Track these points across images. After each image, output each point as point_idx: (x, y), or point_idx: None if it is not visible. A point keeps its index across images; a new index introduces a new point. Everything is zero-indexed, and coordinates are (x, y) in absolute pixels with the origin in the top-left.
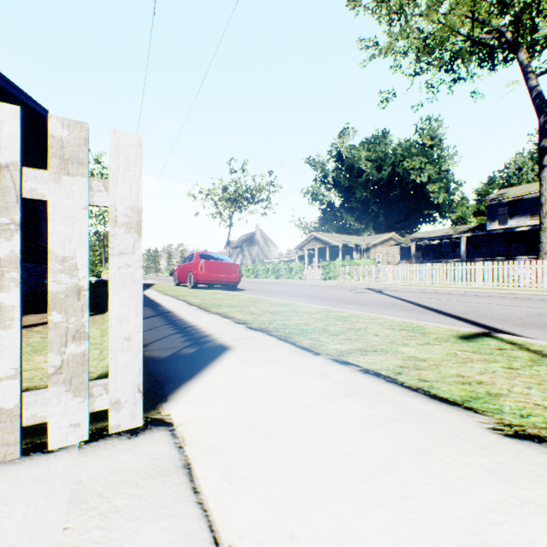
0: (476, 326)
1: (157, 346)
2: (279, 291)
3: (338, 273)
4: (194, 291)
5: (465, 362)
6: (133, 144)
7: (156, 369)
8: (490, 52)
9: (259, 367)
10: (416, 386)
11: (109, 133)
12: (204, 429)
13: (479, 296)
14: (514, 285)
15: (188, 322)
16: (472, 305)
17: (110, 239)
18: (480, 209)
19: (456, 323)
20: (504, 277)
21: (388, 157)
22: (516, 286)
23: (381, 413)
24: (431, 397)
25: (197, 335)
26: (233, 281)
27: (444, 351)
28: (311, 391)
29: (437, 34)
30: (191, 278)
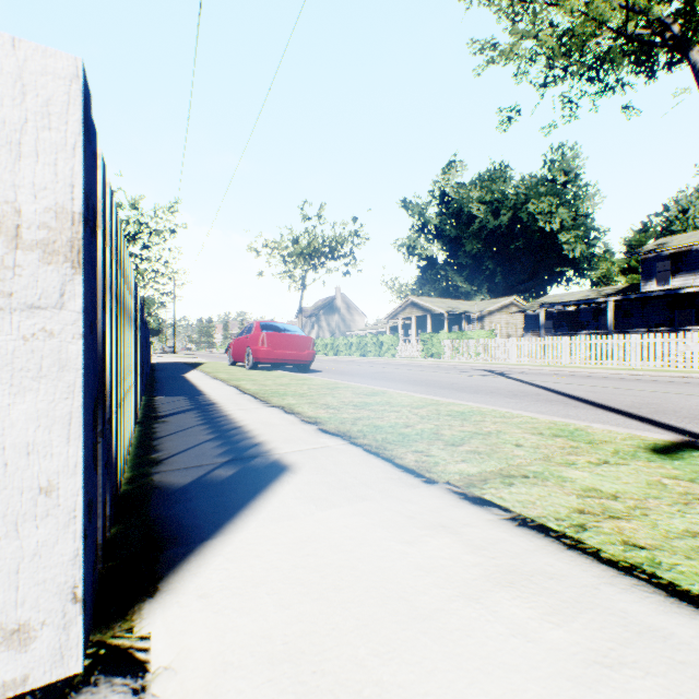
0: (659, 427)
1: (177, 464)
2: (365, 372)
3: (443, 350)
4: (252, 374)
5: (689, 503)
6: (60, 75)
7: (160, 512)
8: (648, 53)
9: (334, 509)
10: (627, 561)
11: (1, 44)
12: (209, 689)
13: (641, 380)
14: (685, 366)
15: (234, 421)
16: (638, 394)
17: (3, 276)
18: (631, 265)
19: (628, 423)
20: (672, 354)
21: (508, 198)
22: (689, 367)
23: (584, 640)
24: (668, 593)
25: (243, 443)
26: (305, 360)
27: (641, 478)
28: (430, 572)
29: (576, 30)
30: (249, 355)
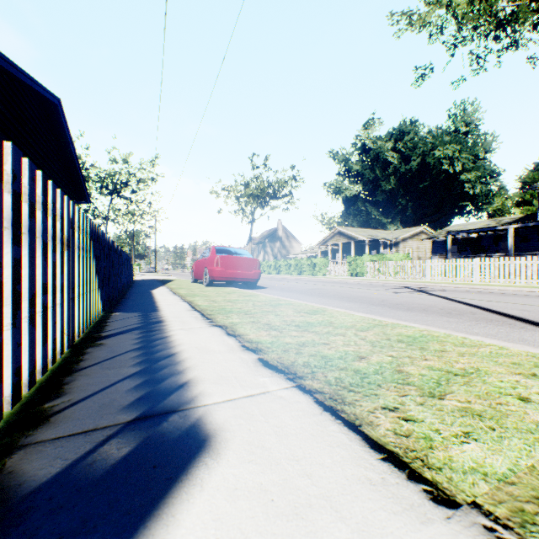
0: None
1: (63, 425)
2: (303, 289)
3: (366, 269)
4: (208, 290)
5: None
6: None
7: None
8: None
9: None
10: None
11: None
12: None
13: None
14: None
15: (171, 345)
16: None
17: None
18: (525, 199)
19: None
20: None
21: (417, 147)
22: None
23: None
24: None
25: (166, 383)
26: (252, 278)
27: None
28: None
29: None
30: (206, 274)
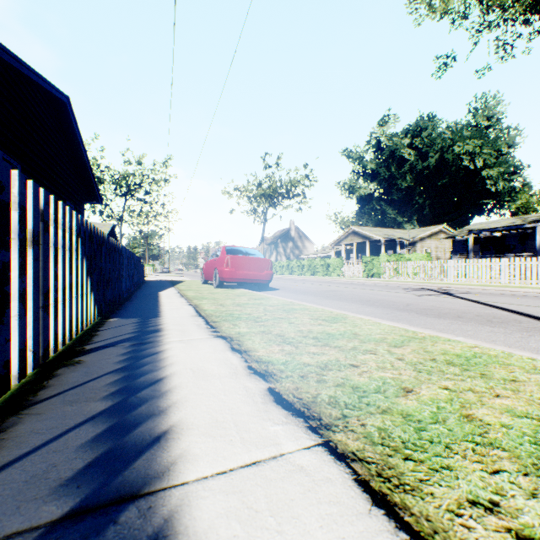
0: None
1: None
2: (317, 291)
3: (382, 270)
4: (217, 292)
5: None
6: None
7: None
8: None
9: None
10: None
11: None
12: None
13: None
14: None
15: (161, 365)
16: None
17: None
18: None
19: None
20: None
21: (435, 143)
22: None
23: None
24: None
25: (138, 433)
26: (264, 279)
27: None
28: None
29: None
30: (216, 275)
